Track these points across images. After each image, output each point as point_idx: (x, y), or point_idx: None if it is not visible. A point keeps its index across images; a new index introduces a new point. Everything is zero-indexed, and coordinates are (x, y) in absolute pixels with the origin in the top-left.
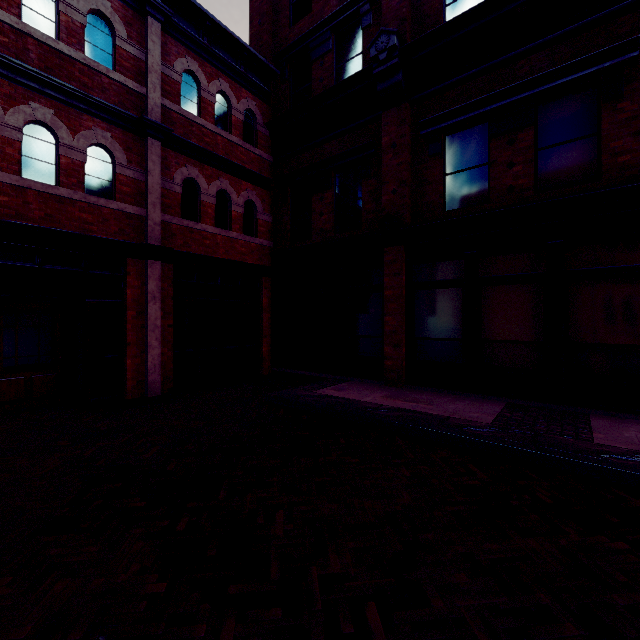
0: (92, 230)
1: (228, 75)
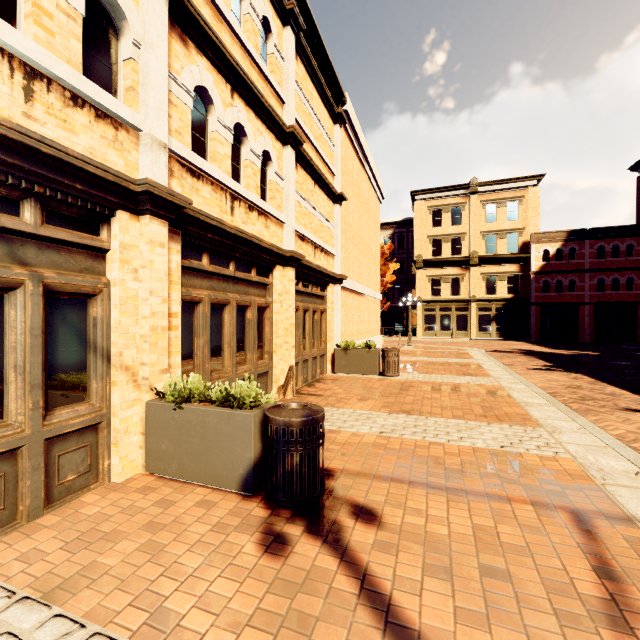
0: (569, 300)
1: (617, 238)
